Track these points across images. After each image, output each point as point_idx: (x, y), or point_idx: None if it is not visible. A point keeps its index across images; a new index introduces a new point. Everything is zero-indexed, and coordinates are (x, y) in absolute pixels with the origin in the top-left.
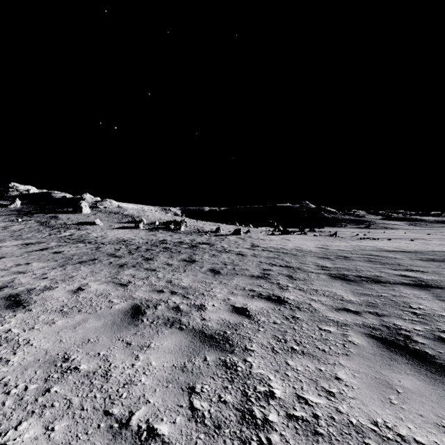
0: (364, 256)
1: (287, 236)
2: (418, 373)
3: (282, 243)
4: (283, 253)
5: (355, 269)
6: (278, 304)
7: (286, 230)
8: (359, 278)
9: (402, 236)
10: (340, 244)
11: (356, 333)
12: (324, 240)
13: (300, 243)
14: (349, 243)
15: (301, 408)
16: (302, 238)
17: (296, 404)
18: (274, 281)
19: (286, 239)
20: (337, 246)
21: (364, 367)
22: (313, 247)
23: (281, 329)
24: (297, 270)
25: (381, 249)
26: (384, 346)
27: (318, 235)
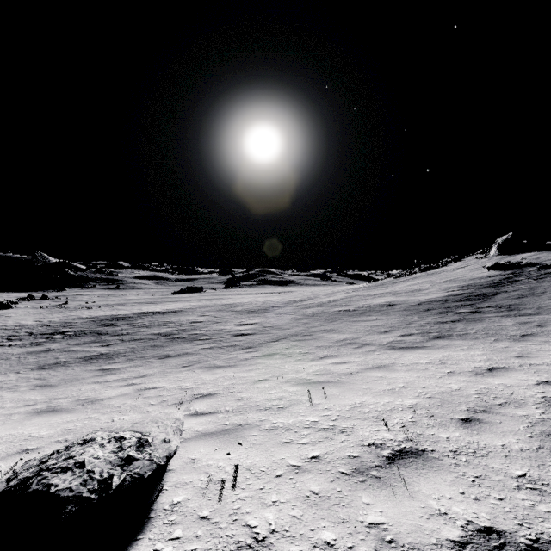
0: (61, 323)
1: (8, 311)
2: (35, 346)
3: (2, 320)
4: (4, 329)
5: (46, 331)
6: (3, 345)
7: (6, 304)
8: (44, 334)
9: (121, 301)
10: (57, 316)
11: (27, 345)
12: (47, 313)
13: (21, 319)
14: (65, 314)
15: (9, 351)
16: (26, 312)
17: (8, 352)
18: (0, 342)
19: (6, 316)
20: (52, 318)
21: (25, 347)
22: (31, 321)
23: (5, 348)
24: (14, 336)
25: (79, 318)
26: (32, 345)
27: (47, 306)
